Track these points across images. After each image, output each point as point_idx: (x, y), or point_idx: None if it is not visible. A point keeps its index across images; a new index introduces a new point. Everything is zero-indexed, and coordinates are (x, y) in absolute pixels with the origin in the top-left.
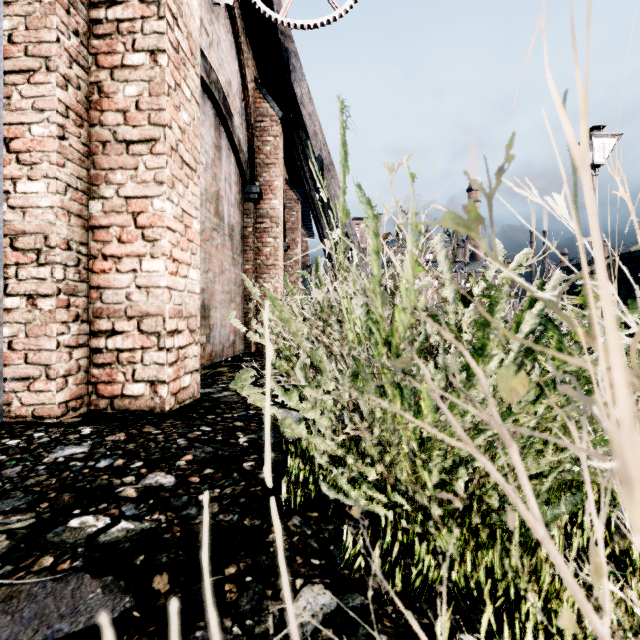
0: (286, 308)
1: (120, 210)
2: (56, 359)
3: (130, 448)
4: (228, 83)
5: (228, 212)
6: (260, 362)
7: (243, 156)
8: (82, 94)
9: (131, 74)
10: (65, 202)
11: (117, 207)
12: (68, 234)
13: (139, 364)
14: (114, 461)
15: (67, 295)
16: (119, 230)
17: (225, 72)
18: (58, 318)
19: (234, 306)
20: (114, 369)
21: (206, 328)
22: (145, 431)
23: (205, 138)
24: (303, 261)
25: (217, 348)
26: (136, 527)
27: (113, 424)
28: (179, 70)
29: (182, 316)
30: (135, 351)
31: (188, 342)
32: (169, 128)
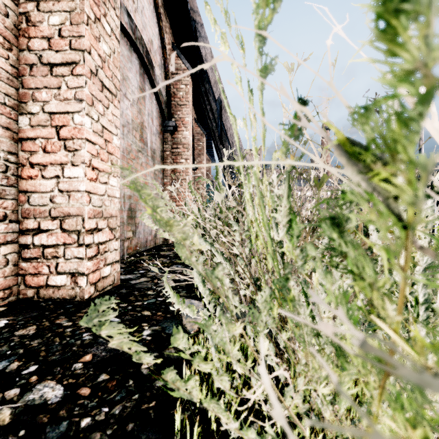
0: (162, 202)
1: (45, 124)
2: None
3: (33, 345)
4: (150, 42)
5: (151, 139)
6: (174, 251)
7: (162, 98)
8: (10, 22)
9: (54, 5)
10: None
11: (42, 121)
12: None
13: (61, 258)
14: (9, 364)
15: None
16: (44, 141)
17: (148, 33)
18: None
19: None
20: (40, 263)
21: (132, 226)
22: (57, 323)
23: (132, 81)
24: (207, 178)
25: (142, 241)
26: None
27: (31, 314)
28: (99, 6)
29: (102, 216)
30: (58, 247)
31: (108, 238)
32: (88, 53)
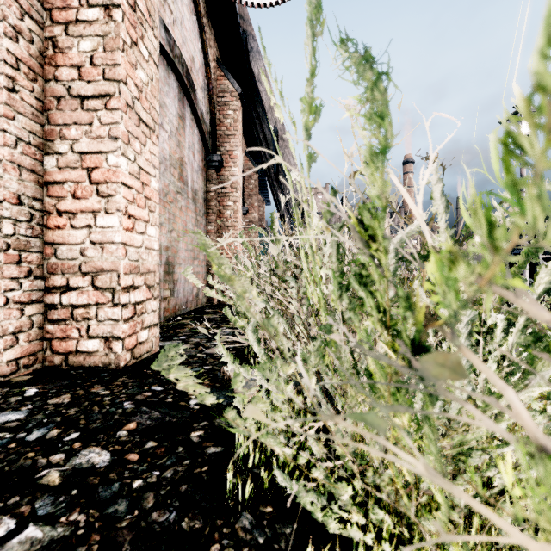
0: (226, 260)
1: (74, 166)
2: (4, 316)
3: (71, 414)
4: (191, 59)
5: (191, 177)
6: (220, 314)
7: (205, 127)
8: (35, 48)
9: (85, 29)
10: (15, 156)
11: (71, 163)
12: (19, 188)
13: (93, 320)
14: (48, 432)
15: (18, 250)
16: (73, 186)
17: (188, 49)
18: (7, 274)
19: (197, 263)
20: (68, 325)
21: (170, 283)
22: (93, 392)
23: (169, 108)
24: (260, 224)
25: (181, 301)
26: (44, 536)
27: (62, 383)
28: (135, 28)
29: (139, 272)
30: (89, 307)
31: (146, 297)
32: (124, 84)
